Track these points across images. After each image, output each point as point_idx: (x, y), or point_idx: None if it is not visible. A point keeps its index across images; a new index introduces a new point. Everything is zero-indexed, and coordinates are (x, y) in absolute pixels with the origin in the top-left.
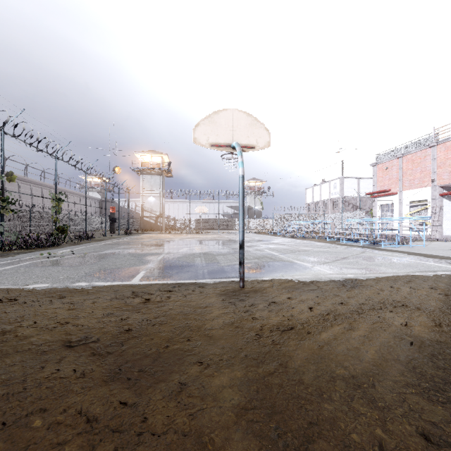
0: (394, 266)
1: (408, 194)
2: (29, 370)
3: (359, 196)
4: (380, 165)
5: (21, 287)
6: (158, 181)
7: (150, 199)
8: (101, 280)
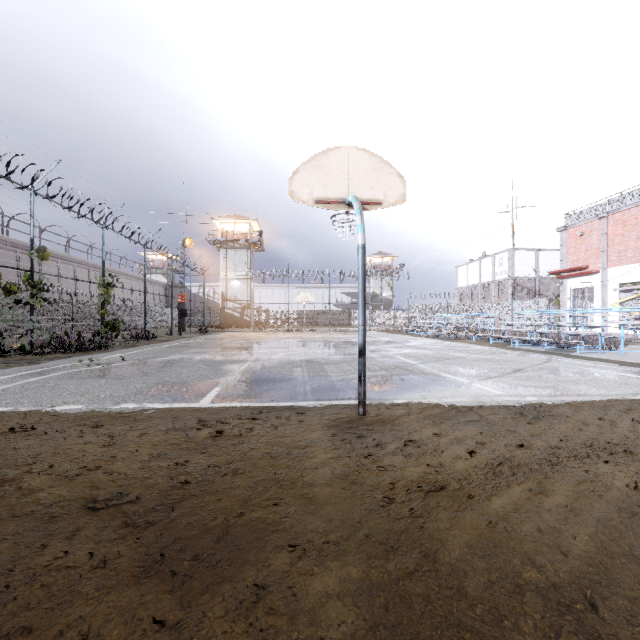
0: (601, 384)
1: (616, 272)
2: (23, 550)
3: (539, 277)
4: (571, 229)
5: (44, 410)
6: (244, 258)
7: (233, 283)
8: (156, 400)
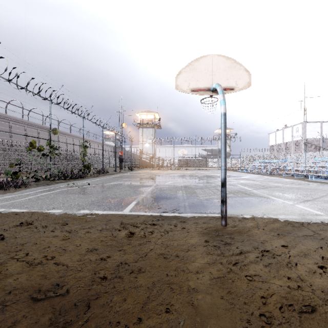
0: None
1: None
2: None
3: (323, 138)
4: None
5: (42, 212)
6: (151, 132)
7: (146, 145)
8: (100, 208)
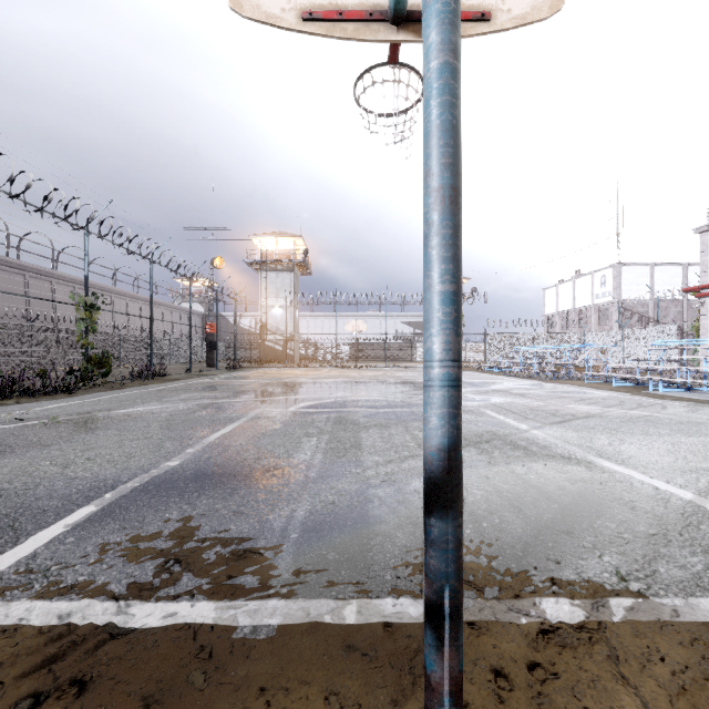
0: None
1: None
2: None
3: (657, 299)
4: None
5: None
6: (287, 281)
7: (275, 311)
8: None
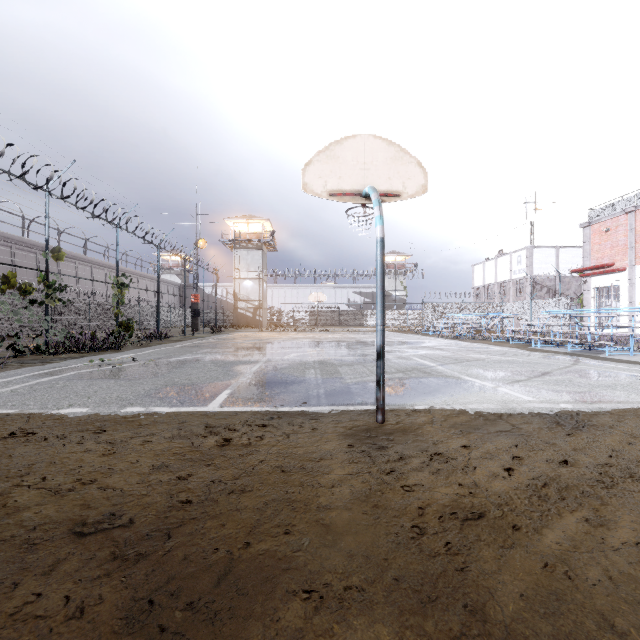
0: None
1: None
2: None
3: (559, 276)
4: (595, 225)
5: (49, 413)
6: (257, 258)
7: (246, 283)
8: (163, 403)
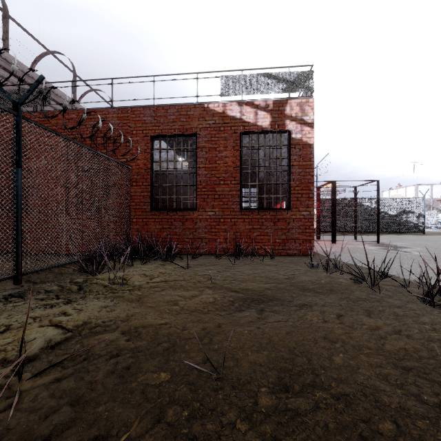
0: None
1: None
2: None
3: (432, 199)
4: None
5: None
6: None
7: None
8: None
